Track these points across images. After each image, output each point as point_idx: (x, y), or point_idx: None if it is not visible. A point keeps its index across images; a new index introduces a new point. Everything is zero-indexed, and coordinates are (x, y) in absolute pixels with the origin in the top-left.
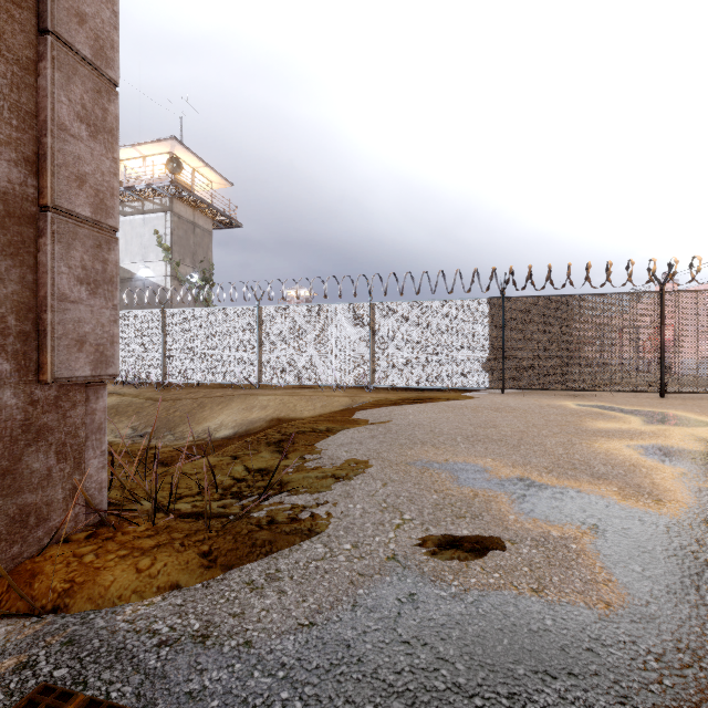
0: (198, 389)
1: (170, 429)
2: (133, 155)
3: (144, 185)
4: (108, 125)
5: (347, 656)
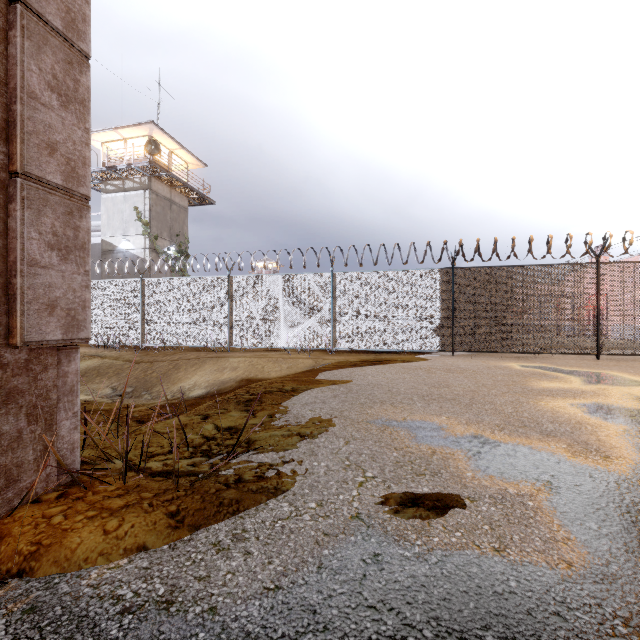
0: (174, 352)
1: (148, 389)
2: (114, 137)
3: (125, 165)
4: (80, 96)
5: (313, 623)
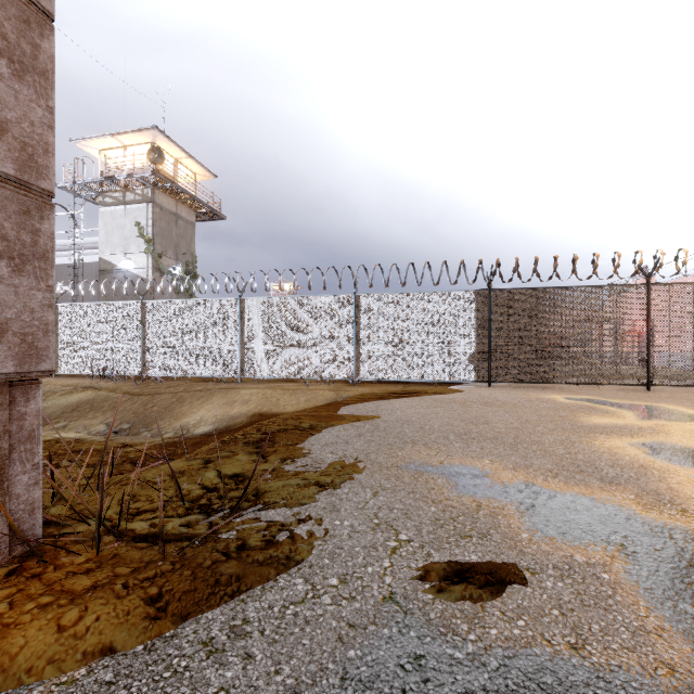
0: (178, 383)
1: (147, 425)
2: (114, 145)
3: (125, 175)
4: (41, 65)
5: None
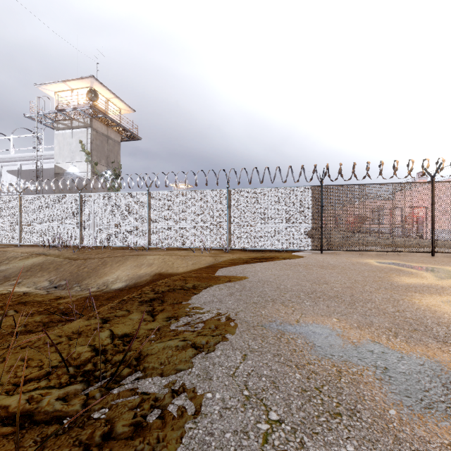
0: (105, 251)
1: (78, 282)
2: (64, 88)
3: (71, 108)
4: None
5: None
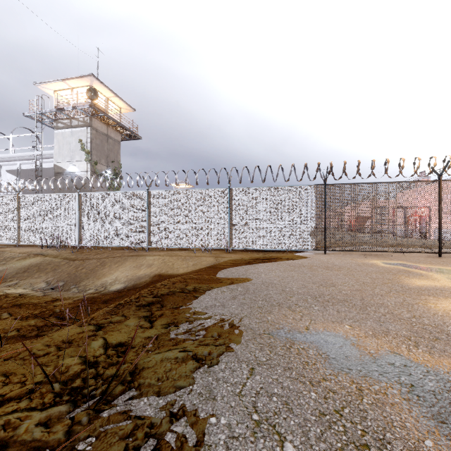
0: (104, 251)
1: (76, 283)
2: (64, 87)
3: (71, 107)
4: None
5: None
